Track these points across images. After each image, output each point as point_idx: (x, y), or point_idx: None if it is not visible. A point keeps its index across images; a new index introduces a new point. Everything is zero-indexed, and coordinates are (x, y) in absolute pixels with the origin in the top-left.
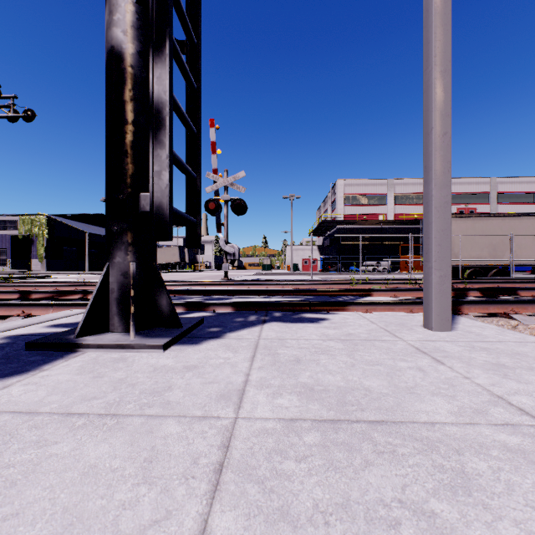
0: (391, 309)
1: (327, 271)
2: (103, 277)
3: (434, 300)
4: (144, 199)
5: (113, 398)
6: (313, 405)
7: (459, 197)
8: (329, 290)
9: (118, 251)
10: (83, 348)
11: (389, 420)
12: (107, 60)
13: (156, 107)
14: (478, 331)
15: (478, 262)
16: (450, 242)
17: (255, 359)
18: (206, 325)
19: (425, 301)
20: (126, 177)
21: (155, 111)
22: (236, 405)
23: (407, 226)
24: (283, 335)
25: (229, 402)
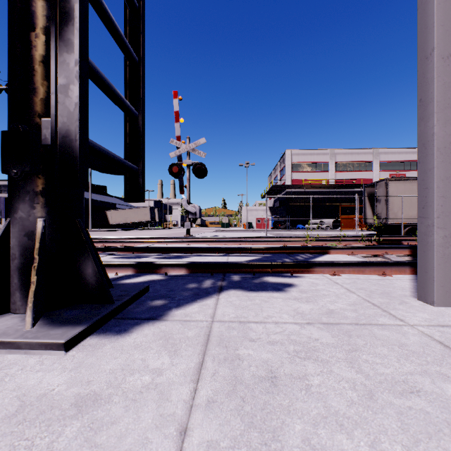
0: (361, 271)
1: (277, 228)
2: None
3: (436, 267)
4: (46, 127)
5: None
6: None
7: (391, 165)
8: (287, 248)
9: (20, 202)
10: None
11: None
12: None
13: None
14: None
15: (415, 221)
16: None
17: (202, 375)
18: (151, 295)
19: (421, 267)
20: (31, 102)
21: None
22: None
23: (346, 190)
24: (245, 314)
25: None
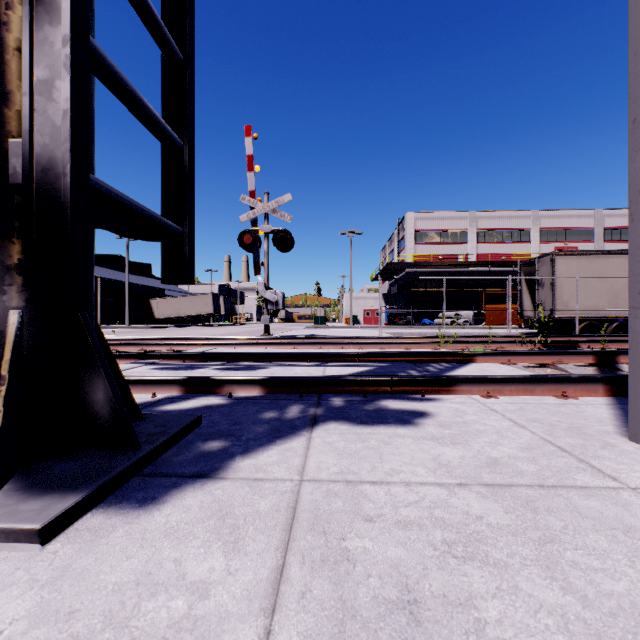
0: (529, 391)
1: (394, 324)
2: None
3: None
4: (15, 153)
5: None
6: None
7: (556, 234)
8: (412, 354)
9: None
10: None
11: None
12: None
13: None
14: None
15: (594, 314)
16: None
17: (282, 598)
18: (203, 432)
19: (636, 388)
20: None
21: None
22: None
23: (493, 270)
24: (354, 467)
25: None
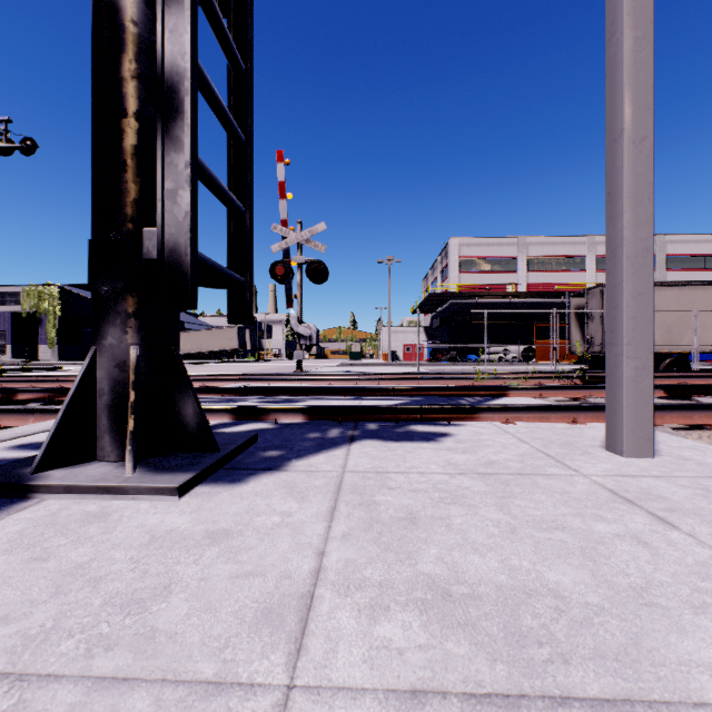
0: (544, 418)
1: (437, 360)
2: (84, 371)
3: (626, 407)
4: (148, 238)
5: (41, 620)
6: (455, 644)
7: None
8: (446, 388)
9: (110, 326)
10: (40, 492)
11: (635, 698)
12: (93, 12)
13: (169, 81)
14: (697, 457)
15: None
16: (651, 314)
17: (336, 516)
18: (261, 446)
19: (610, 408)
20: (124, 205)
21: (166, 88)
22: (292, 641)
23: (544, 301)
24: (383, 465)
25: (279, 633)
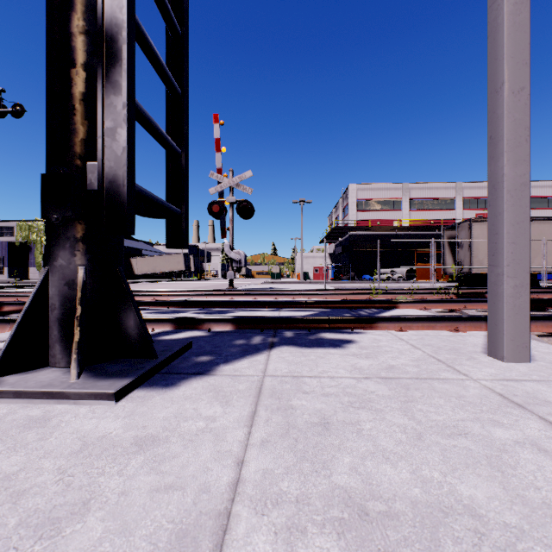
0: (431, 327)
1: (339, 279)
2: (37, 288)
3: (506, 319)
4: (91, 171)
5: None
6: None
7: (477, 202)
8: (348, 301)
9: (60, 250)
10: None
11: None
12: None
13: (108, 32)
14: None
15: None
16: (528, 239)
17: (256, 421)
18: (195, 351)
19: (491, 320)
20: (72, 143)
21: (106, 38)
22: None
23: (423, 233)
24: (298, 369)
25: None
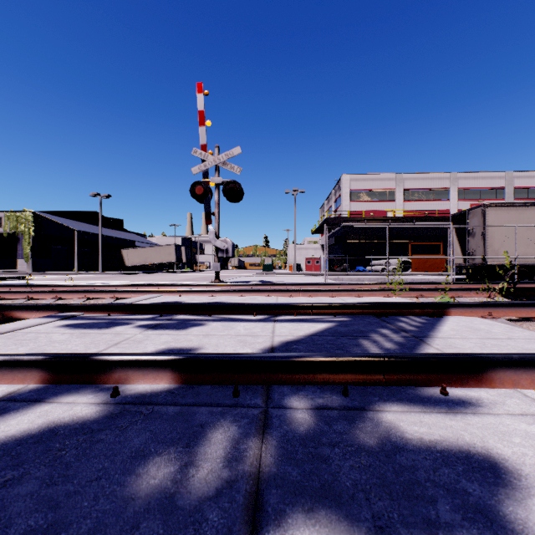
0: None
1: (332, 271)
2: None
3: None
4: None
5: None
6: None
7: (472, 193)
8: (374, 305)
9: None
10: None
11: None
12: None
13: None
14: None
15: (523, 261)
16: None
17: None
18: None
19: None
20: None
21: None
22: None
23: (417, 224)
24: None
25: None
